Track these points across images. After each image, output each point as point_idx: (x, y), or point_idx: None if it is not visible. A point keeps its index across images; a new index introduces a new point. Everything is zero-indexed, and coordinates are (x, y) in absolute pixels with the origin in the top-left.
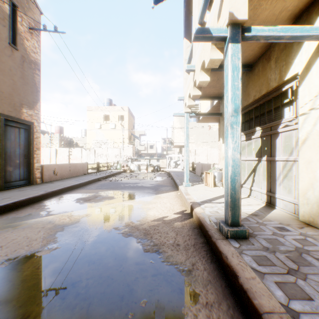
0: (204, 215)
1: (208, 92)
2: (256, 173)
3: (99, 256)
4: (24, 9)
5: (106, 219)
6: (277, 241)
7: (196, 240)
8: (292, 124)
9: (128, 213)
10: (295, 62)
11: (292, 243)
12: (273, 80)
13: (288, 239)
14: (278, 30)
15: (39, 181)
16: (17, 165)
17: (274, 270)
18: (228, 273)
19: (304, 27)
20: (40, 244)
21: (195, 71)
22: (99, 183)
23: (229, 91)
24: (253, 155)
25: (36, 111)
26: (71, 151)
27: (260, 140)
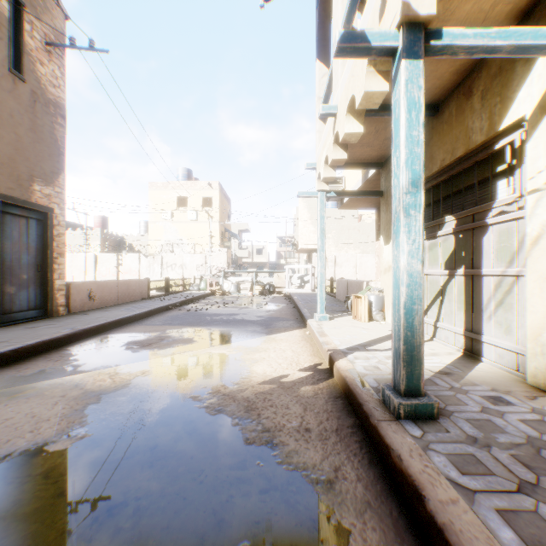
0: (353, 374)
1: (358, 155)
2: (446, 297)
3: (162, 452)
4: (36, 10)
5: (178, 379)
6: (492, 425)
7: (341, 421)
8: (513, 209)
9: (218, 368)
10: (519, 97)
11: (520, 428)
12: (477, 131)
13: (511, 421)
14: (493, 35)
15: (62, 310)
16: (24, 283)
17: (492, 485)
18: (402, 489)
19: (539, 29)
20: (54, 428)
21: (336, 115)
22: (169, 314)
23: (401, 148)
24: (440, 265)
25: (57, 188)
26: (121, 258)
27: (454, 239)
